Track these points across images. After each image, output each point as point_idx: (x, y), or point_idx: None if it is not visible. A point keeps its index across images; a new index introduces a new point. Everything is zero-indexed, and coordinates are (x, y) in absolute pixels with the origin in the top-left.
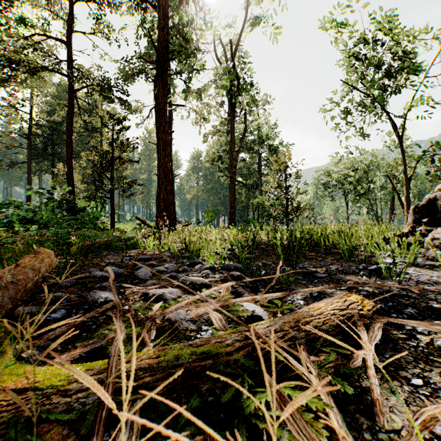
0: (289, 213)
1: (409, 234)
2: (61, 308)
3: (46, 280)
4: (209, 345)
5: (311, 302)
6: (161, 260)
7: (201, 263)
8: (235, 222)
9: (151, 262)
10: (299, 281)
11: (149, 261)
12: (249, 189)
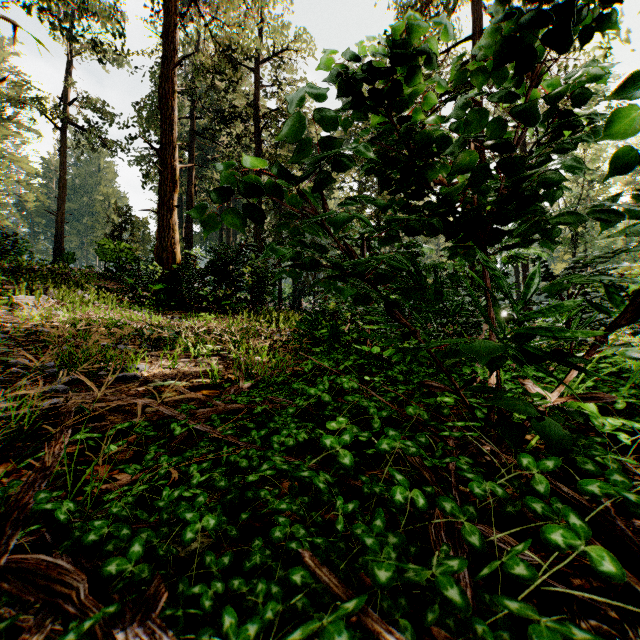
0: None
1: None
2: None
3: None
4: None
5: None
6: None
7: None
8: None
9: None
10: None
11: None
12: None
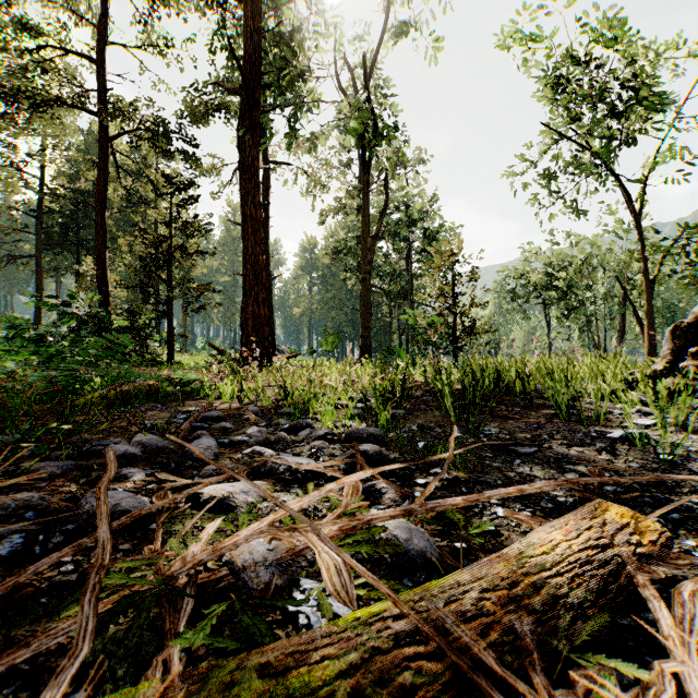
0: (458, 338)
1: (665, 373)
2: (18, 530)
3: (21, 462)
4: (305, 668)
5: (519, 512)
6: (241, 420)
7: (311, 426)
8: (370, 352)
9: (223, 423)
10: (488, 462)
11: (219, 422)
12: (393, 299)
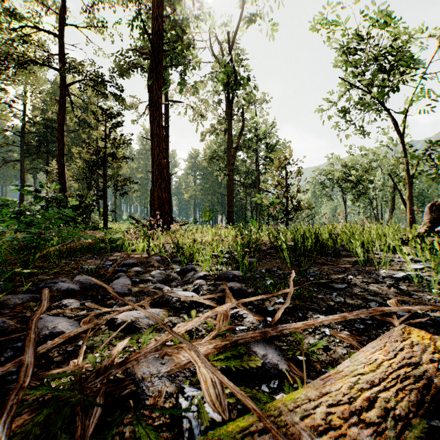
0: (289, 213)
1: (425, 235)
2: None
3: None
4: None
5: (341, 332)
6: (148, 266)
7: (194, 269)
8: (233, 221)
9: (136, 268)
10: (314, 295)
11: (134, 267)
12: (247, 188)
